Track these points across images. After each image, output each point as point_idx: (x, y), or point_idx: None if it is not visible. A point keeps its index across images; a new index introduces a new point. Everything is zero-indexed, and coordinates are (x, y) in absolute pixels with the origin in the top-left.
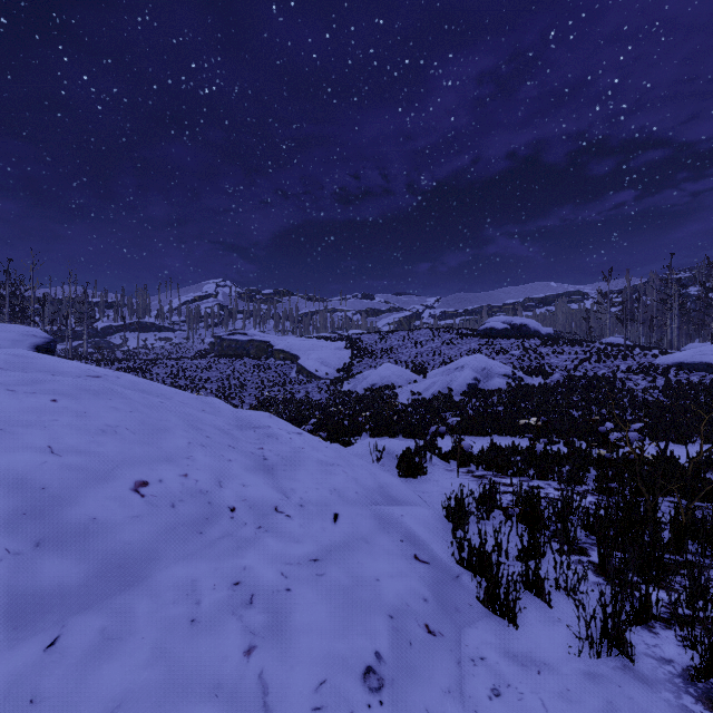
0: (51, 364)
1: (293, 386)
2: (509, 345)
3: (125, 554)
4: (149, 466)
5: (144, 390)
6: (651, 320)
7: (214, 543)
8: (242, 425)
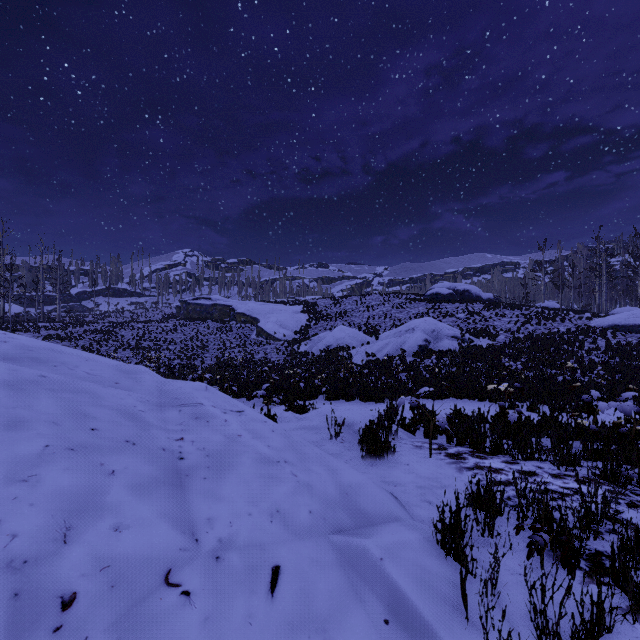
0: None
1: (253, 347)
2: (454, 309)
3: None
4: None
5: (36, 358)
6: (579, 286)
7: None
8: (165, 401)
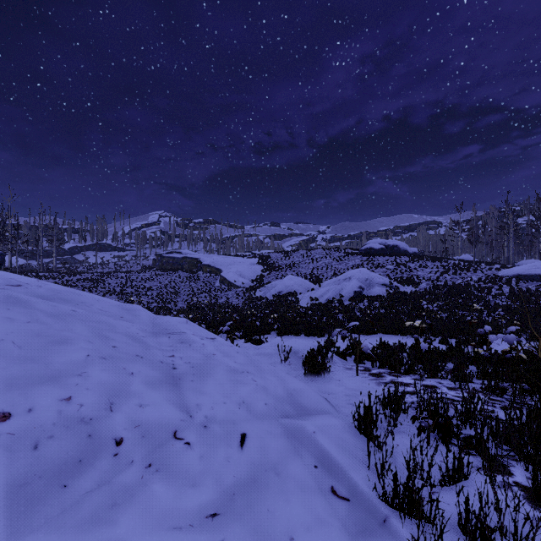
0: None
1: (217, 293)
2: (385, 261)
3: None
4: (22, 390)
5: (63, 298)
6: (491, 242)
7: (80, 500)
8: (158, 331)
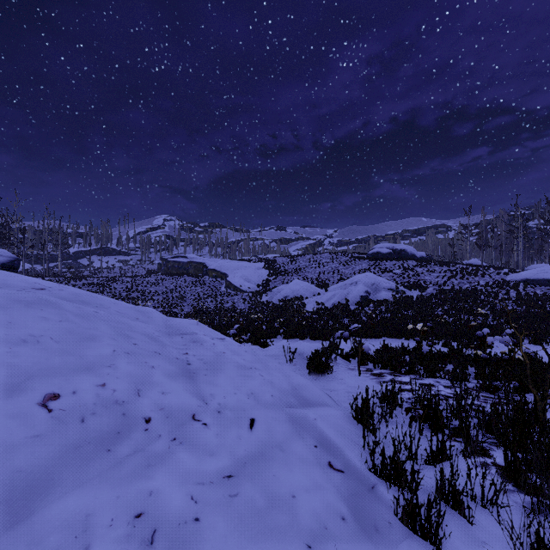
0: (0, 278)
1: (223, 297)
2: (392, 266)
3: (11, 485)
4: (65, 376)
5: (84, 301)
6: (501, 246)
7: (122, 461)
8: (171, 331)
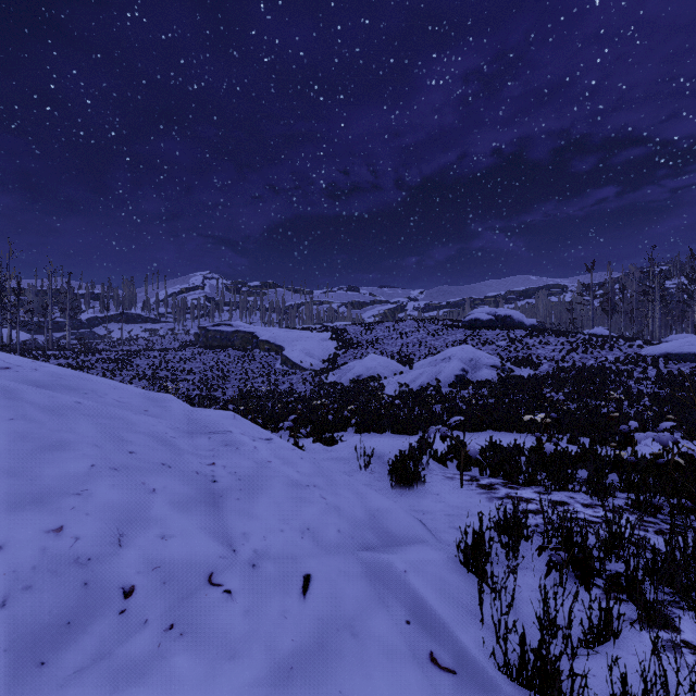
0: None
1: (277, 377)
2: (495, 336)
3: None
4: None
5: (67, 385)
6: (631, 311)
7: (64, 686)
8: (195, 429)
